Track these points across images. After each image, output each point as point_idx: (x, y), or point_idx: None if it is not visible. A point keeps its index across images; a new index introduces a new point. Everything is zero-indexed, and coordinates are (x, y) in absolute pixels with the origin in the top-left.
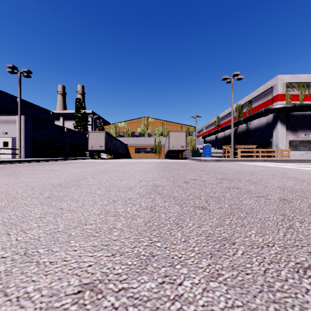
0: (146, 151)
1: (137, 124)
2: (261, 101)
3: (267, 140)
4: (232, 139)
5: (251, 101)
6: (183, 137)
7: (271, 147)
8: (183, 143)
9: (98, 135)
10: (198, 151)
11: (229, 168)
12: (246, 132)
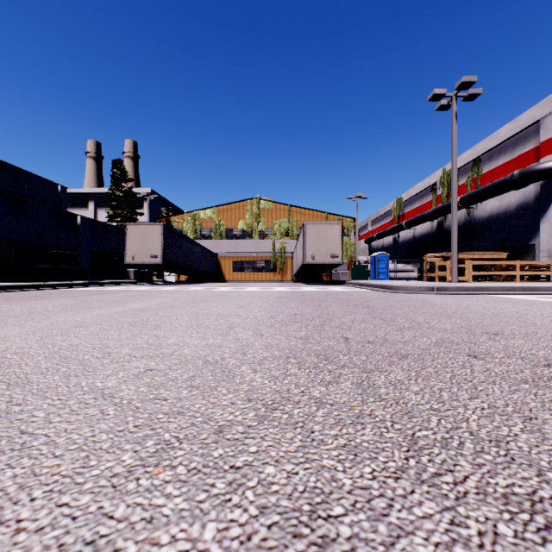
0: (256, 267)
1: (237, 213)
2: (505, 157)
3: (523, 243)
4: (454, 237)
5: (479, 160)
6: (337, 236)
7: (532, 259)
8: (336, 248)
9: (147, 231)
10: (366, 268)
11: None
12: (467, 228)
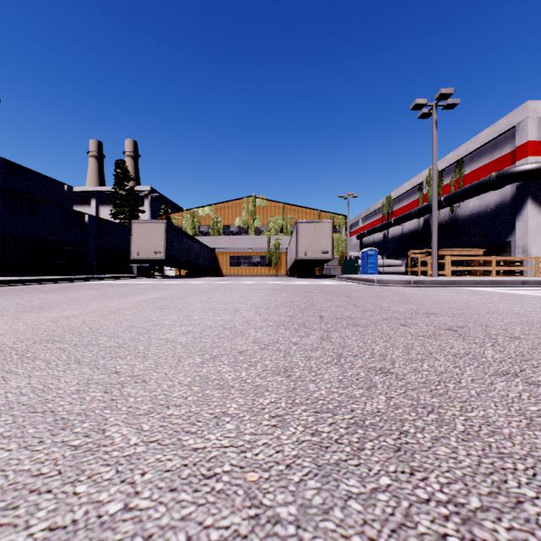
0: (252, 262)
1: (234, 211)
2: (485, 160)
3: (501, 239)
4: (434, 235)
5: (462, 161)
6: (328, 233)
7: (509, 254)
8: (327, 244)
9: (151, 228)
10: (355, 263)
11: (521, 316)
12: (450, 225)
